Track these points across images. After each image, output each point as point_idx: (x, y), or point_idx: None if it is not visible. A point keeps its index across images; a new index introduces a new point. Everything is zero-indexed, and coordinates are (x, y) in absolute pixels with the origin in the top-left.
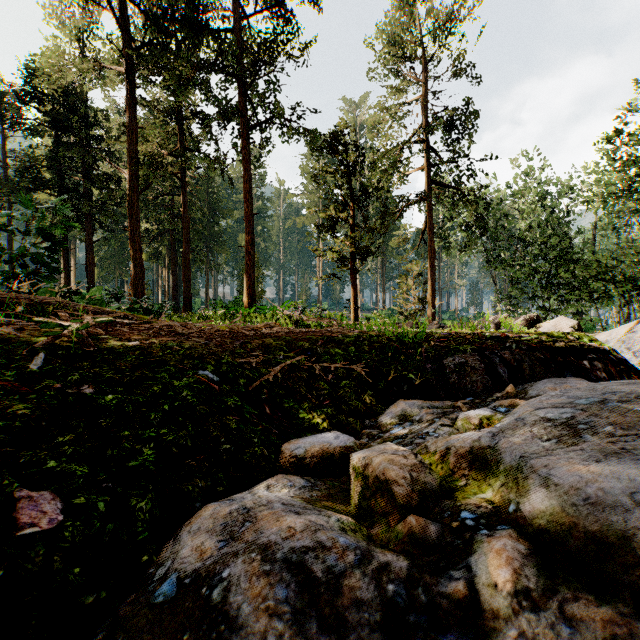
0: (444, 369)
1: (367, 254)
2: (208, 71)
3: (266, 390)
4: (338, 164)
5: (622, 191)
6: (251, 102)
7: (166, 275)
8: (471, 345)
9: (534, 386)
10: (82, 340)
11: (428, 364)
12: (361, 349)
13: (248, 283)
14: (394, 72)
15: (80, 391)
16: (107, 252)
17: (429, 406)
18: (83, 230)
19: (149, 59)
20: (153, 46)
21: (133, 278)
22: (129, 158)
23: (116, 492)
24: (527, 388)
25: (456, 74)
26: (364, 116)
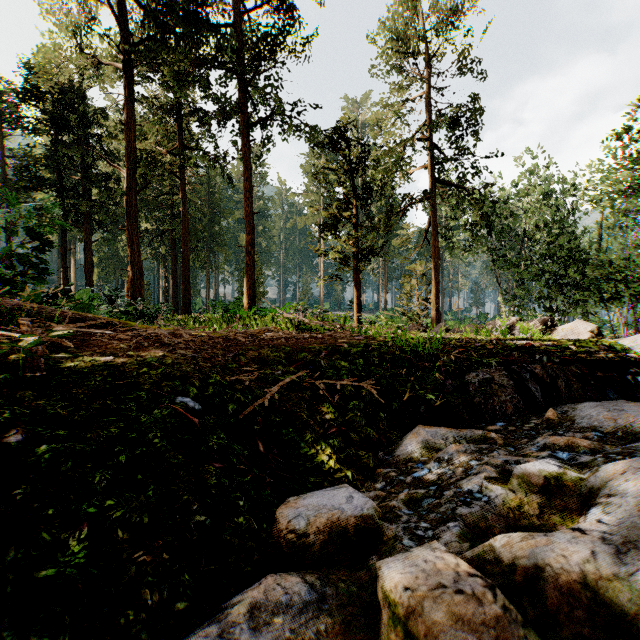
0: (467, 386)
1: (371, 254)
2: (207, 67)
3: (260, 418)
4: (341, 160)
5: (630, 189)
6: (251, 99)
7: (166, 275)
8: (495, 357)
9: (579, 411)
10: (32, 361)
11: (448, 380)
12: (370, 362)
13: (248, 284)
14: (397, 68)
15: (3, 440)
16: (107, 252)
17: (455, 436)
18: (82, 230)
19: (147, 55)
20: (151, 42)
21: (131, 279)
22: (127, 156)
23: (2, 639)
24: (569, 412)
25: (461, 70)
26: (366, 115)
